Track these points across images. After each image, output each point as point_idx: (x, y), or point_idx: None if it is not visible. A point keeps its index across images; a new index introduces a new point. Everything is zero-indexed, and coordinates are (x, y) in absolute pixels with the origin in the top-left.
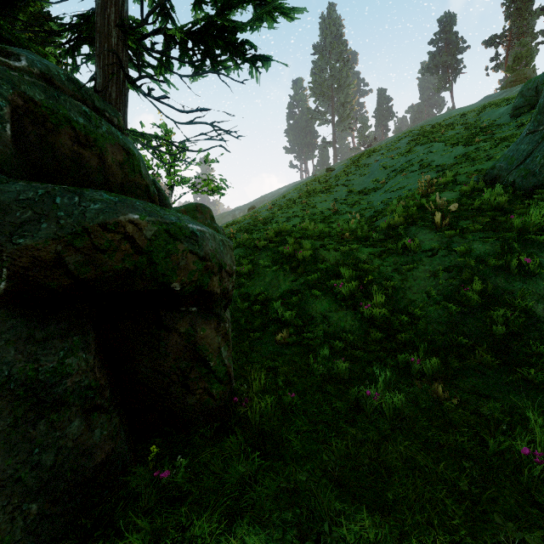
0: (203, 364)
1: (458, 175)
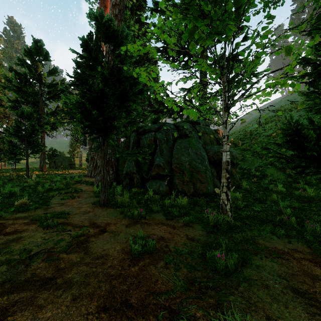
0: (232, 176)
1: None
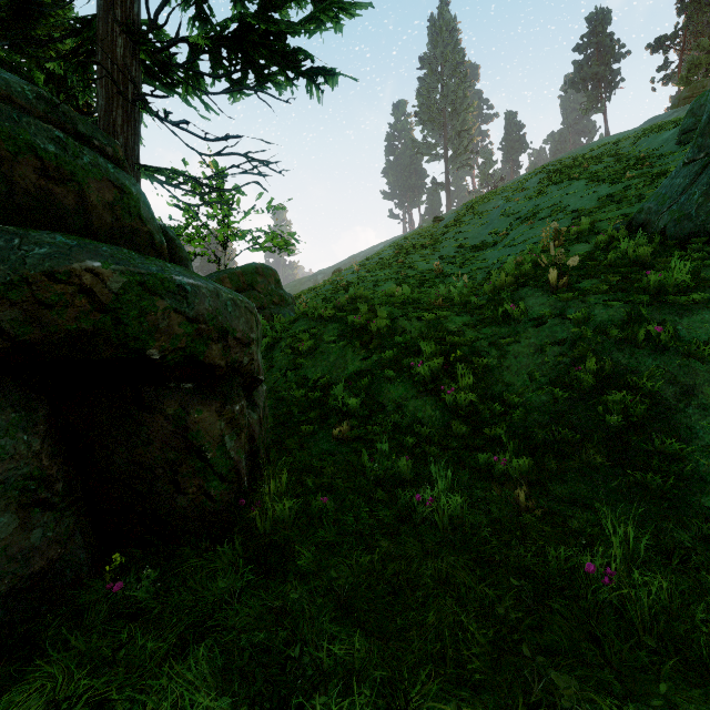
0: (198, 455)
1: (598, 222)
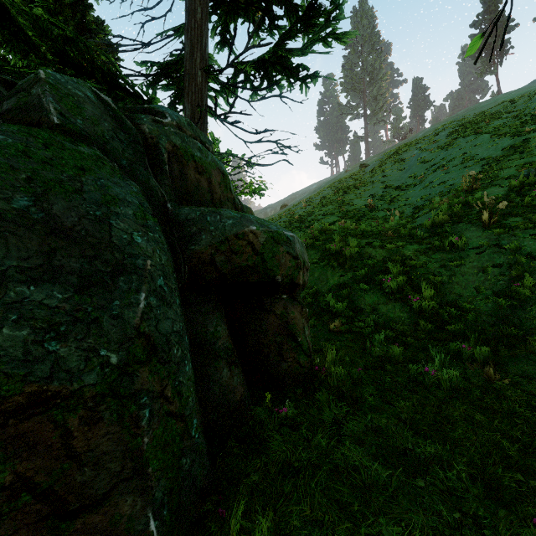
0: (293, 339)
1: (506, 169)
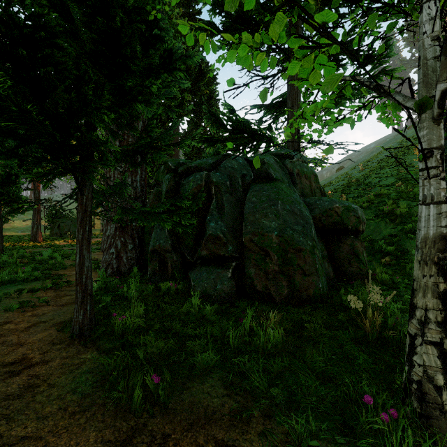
0: (356, 257)
1: None
